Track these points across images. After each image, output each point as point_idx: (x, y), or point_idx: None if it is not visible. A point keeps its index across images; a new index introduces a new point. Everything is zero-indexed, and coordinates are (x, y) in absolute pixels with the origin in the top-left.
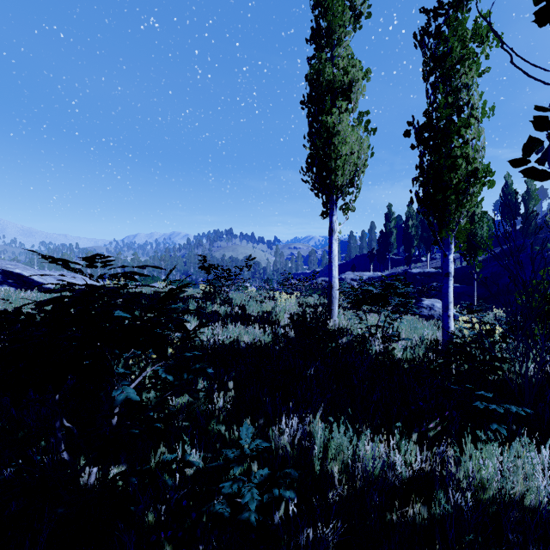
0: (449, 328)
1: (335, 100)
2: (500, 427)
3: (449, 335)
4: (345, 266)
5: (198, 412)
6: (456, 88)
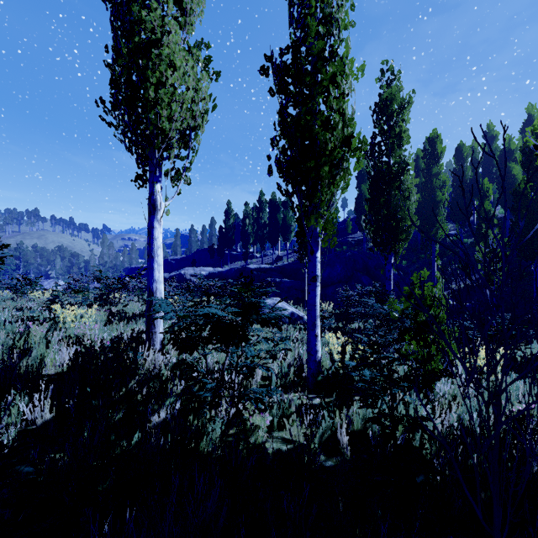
0: (317, 352)
1: (159, 3)
2: None
3: (317, 362)
4: (185, 261)
5: None
6: (329, 17)
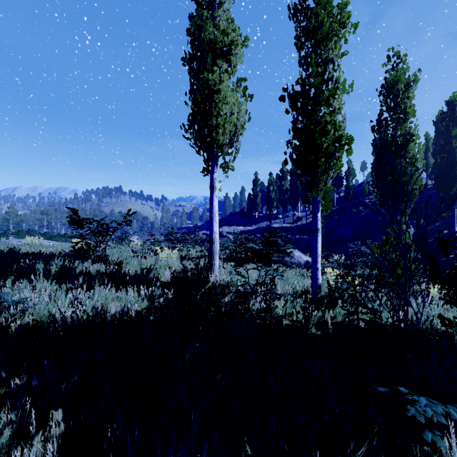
0: (318, 279)
1: (216, 62)
2: (435, 436)
3: (318, 286)
4: (221, 222)
5: None
6: (325, 60)
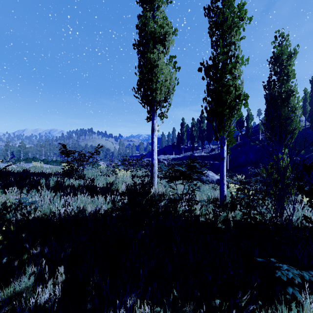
0: (224, 191)
1: (155, 46)
2: (294, 290)
3: (224, 195)
4: (159, 152)
5: (18, 311)
6: (229, 43)
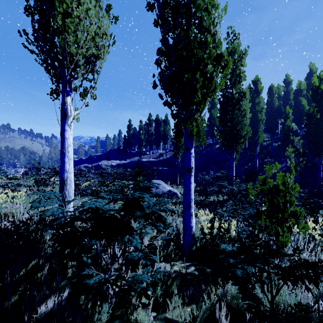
0: (192, 227)
1: None
2: None
3: (192, 235)
4: (103, 156)
5: None
6: None
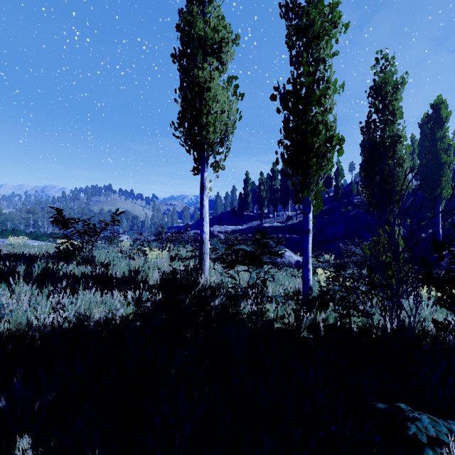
0: (309, 280)
1: (206, 59)
2: (436, 454)
3: (309, 287)
4: (212, 221)
5: None
6: (316, 59)
